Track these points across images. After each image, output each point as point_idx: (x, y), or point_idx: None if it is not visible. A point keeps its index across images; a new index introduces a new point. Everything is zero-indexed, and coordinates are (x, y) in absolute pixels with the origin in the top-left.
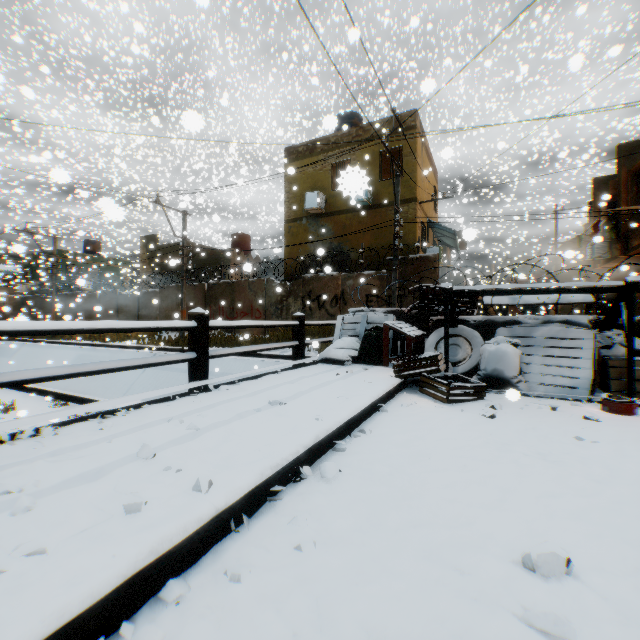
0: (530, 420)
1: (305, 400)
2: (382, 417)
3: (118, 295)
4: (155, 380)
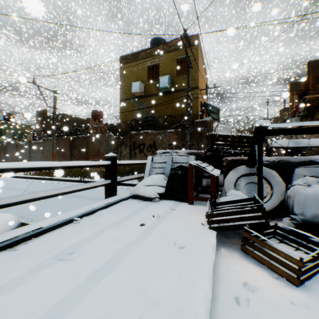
0: None
1: None
2: None
3: (17, 144)
4: None
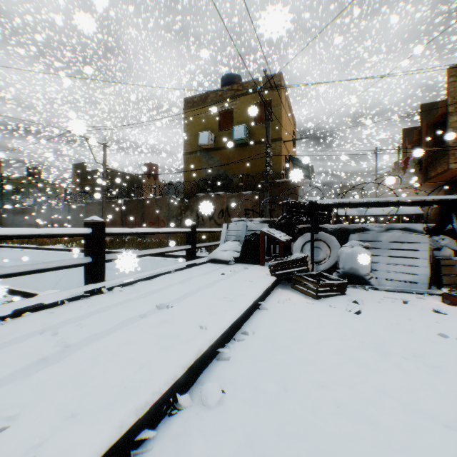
0: (390, 315)
1: (192, 302)
2: (262, 315)
3: (52, 209)
4: (79, 276)
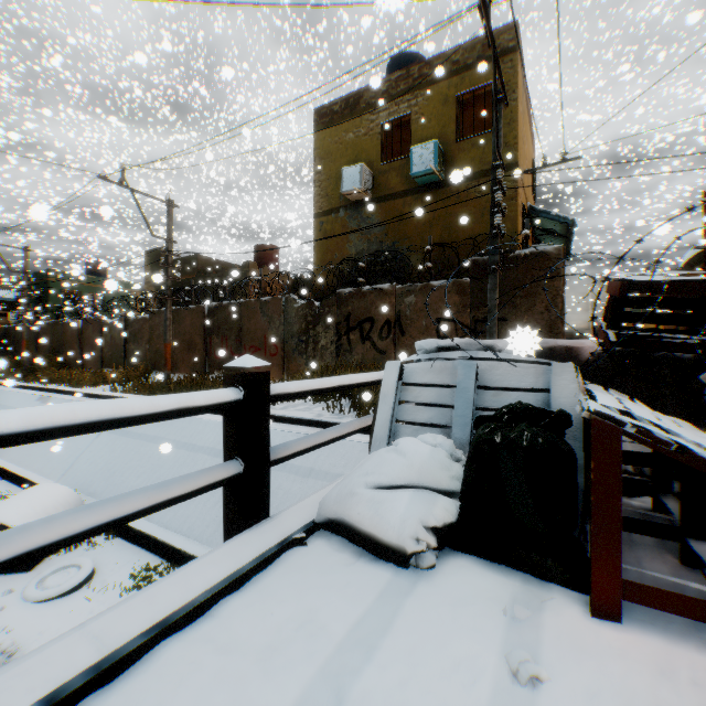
0: None
1: None
2: None
3: (103, 324)
4: (109, 451)
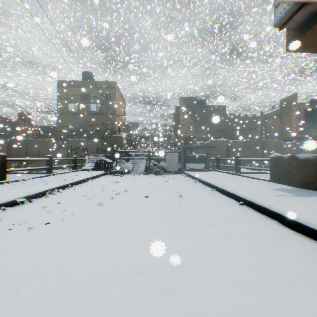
0: (129, 176)
1: (82, 174)
2: (100, 177)
3: None
4: None
